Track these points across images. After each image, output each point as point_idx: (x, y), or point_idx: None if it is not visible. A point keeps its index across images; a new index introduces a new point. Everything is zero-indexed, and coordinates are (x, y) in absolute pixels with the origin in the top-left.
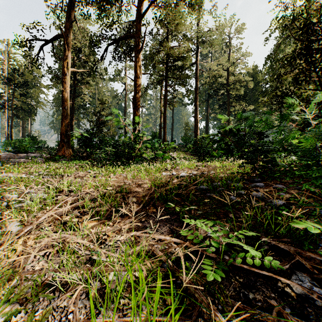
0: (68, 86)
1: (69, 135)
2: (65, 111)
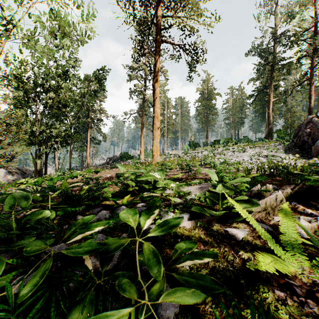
0: (271, 109)
1: (271, 132)
2: (269, 122)
